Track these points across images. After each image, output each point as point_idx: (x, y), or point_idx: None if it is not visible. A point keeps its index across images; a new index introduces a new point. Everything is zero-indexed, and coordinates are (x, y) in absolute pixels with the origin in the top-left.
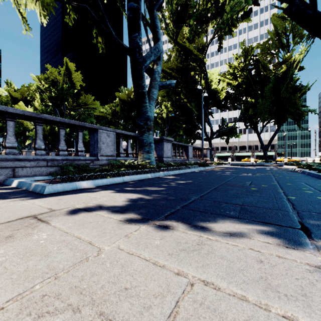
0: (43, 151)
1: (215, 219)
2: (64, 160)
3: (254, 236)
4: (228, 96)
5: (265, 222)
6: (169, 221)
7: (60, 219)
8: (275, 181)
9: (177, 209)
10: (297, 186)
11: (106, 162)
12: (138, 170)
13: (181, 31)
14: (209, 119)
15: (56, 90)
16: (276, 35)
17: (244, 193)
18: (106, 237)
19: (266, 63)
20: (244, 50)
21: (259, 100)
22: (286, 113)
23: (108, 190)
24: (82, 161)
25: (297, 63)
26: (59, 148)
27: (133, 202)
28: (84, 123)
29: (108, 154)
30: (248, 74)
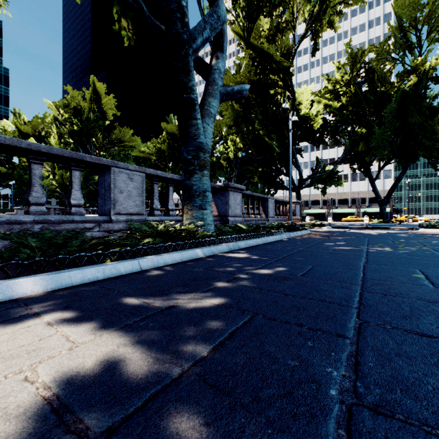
0: None
1: None
2: (40, 222)
3: None
4: (326, 125)
5: None
6: None
7: None
8: None
9: None
10: None
11: (126, 225)
12: (178, 242)
13: (256, 28)
14: (297, 159)
15: (80, 122)
16: (401, 31)
17: None
18: None
19: (384, 74)
20: (350, 56)
21: (375, 127)
22: (418, 147)
23: (69, 310)
24: (76, 224)
25: None
26: (29, 199)
27: None
28: (81, 154)
29: (131, 210)
30: (357, 90)
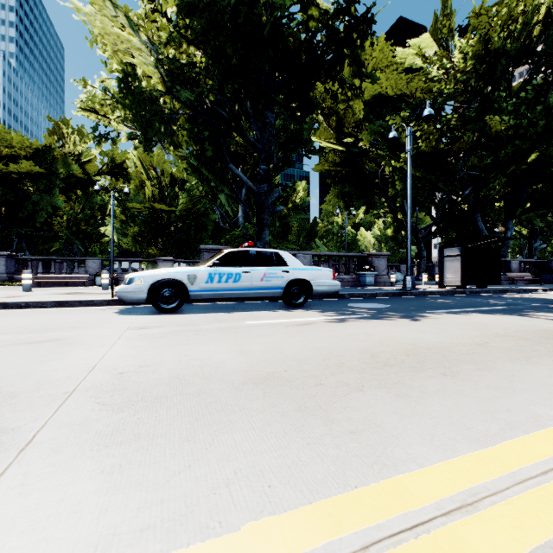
0: None
1: None
2: None
3: None
4: None
5: None
6: None
7: None
8: None
9: None
10: None
11: None
12: None
13: None
14: None
15: None
16: None
17: None
18: None
19: None
20: None
21: None
22: None
23: None
24: None
25: None
26: None
27: None
28: None
29: None
30: None
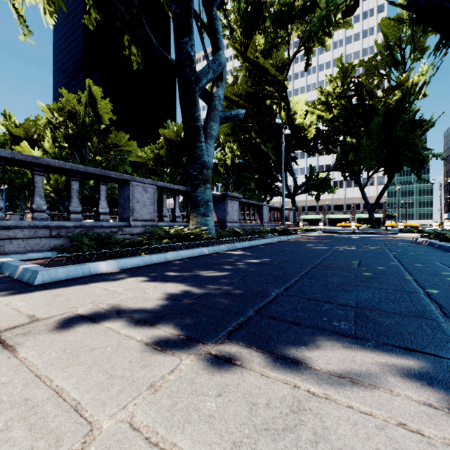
0: (45, 214)
1: (317, 341)
2: (78, 227)
3: (398, 387)
4: (319, 135)
5: (406, 347)
6: (235, 345)
7: (40, 341)
8: (394, 259)
9: (249, 316)
10: (432, 269)
11: (142, 229)
12: (189, 242)
13: (252, 42)
14: (292, 167)
15: (75, 125)
16: (387, 49)
17: (354, 283)
18: (111, 390)
19: (372, 88)
20: (341, 70)
21: (362, 139)
22: (401, 158)
23: (138, 276)
24: (104, 228)
25: (420, 86)
26: (70, 209)
27: (175, 301)
28: (108, 172)
29: (145, 217)
30: (347, 103)
